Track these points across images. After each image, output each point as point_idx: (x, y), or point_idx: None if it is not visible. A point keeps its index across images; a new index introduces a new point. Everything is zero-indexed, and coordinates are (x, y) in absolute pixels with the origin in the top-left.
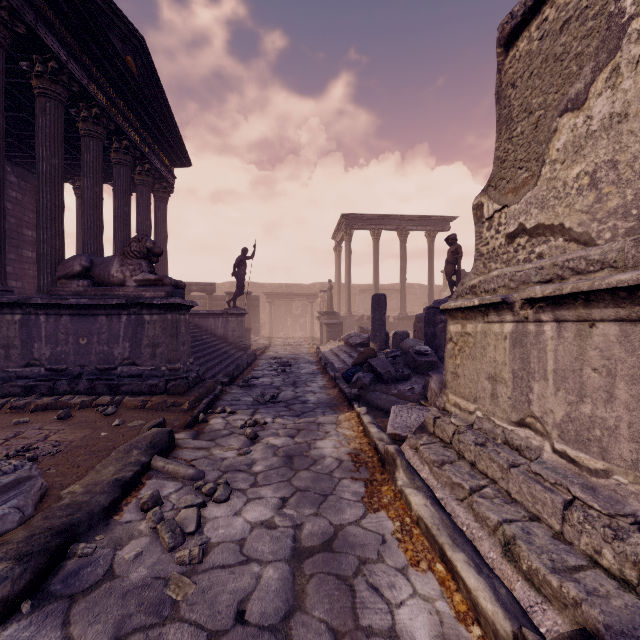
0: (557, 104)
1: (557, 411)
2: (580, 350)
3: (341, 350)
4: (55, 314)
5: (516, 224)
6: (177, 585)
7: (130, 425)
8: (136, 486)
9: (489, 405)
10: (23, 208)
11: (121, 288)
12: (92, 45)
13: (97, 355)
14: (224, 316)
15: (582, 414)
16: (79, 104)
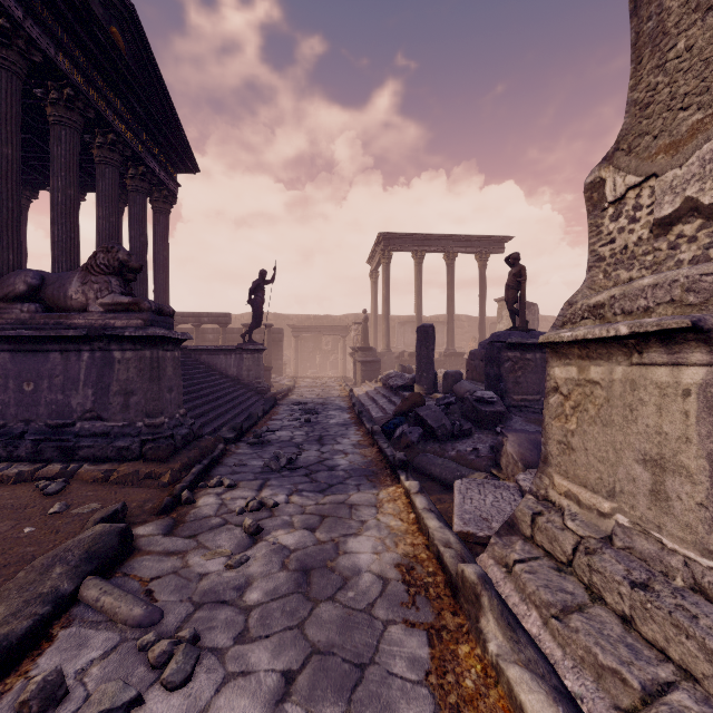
0: None
1: None
2: None
3: (379, 393)
4: None
5: (678, 201)
6: None
7: (75, 512)
8: (36, 646)
9: (646, 509)
10: None
11: (81, 314)
12: (60, 4)
13: (48, 406)
14: (237, 352)
15: None
16: (47, 83)
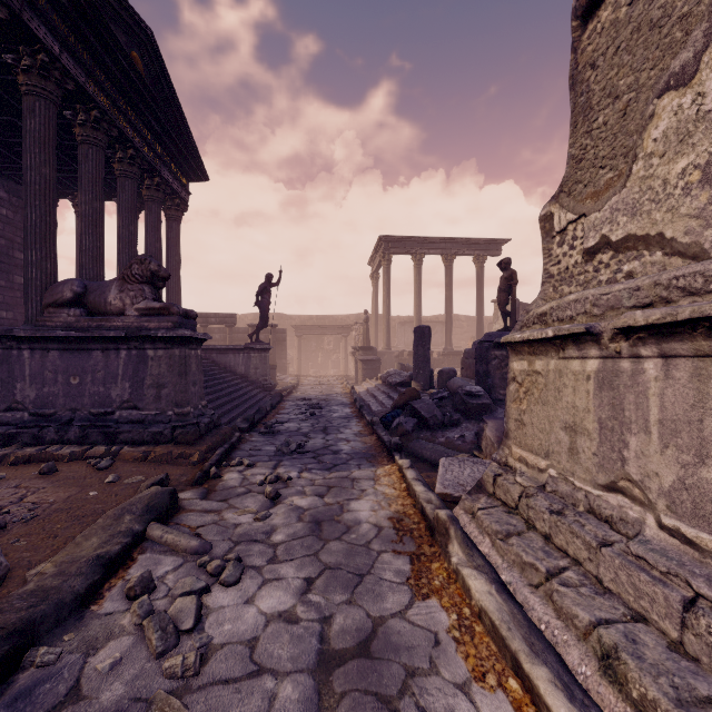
0: (654, 83)
1: (665, 474)
2: (699, 395)
3: (379, 390)
4: (41, 349)
5: (597, 237)
6: (162, 711)
7: (126, 482)
8: (124, 563)
9: (566, 462)
10: (15, 228)
11: (120, 318)
12: (90, 36)
13: (91, 397)
14: (245, 351)
15: (703, 480)
16: (76, 106)
